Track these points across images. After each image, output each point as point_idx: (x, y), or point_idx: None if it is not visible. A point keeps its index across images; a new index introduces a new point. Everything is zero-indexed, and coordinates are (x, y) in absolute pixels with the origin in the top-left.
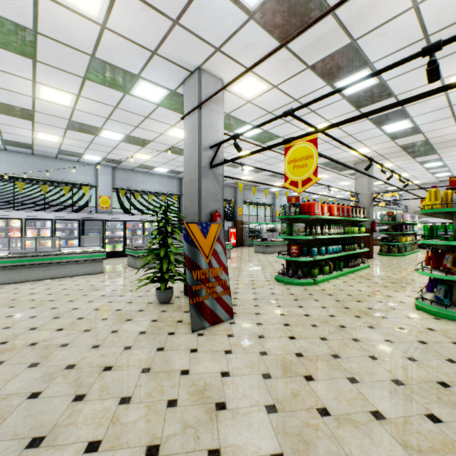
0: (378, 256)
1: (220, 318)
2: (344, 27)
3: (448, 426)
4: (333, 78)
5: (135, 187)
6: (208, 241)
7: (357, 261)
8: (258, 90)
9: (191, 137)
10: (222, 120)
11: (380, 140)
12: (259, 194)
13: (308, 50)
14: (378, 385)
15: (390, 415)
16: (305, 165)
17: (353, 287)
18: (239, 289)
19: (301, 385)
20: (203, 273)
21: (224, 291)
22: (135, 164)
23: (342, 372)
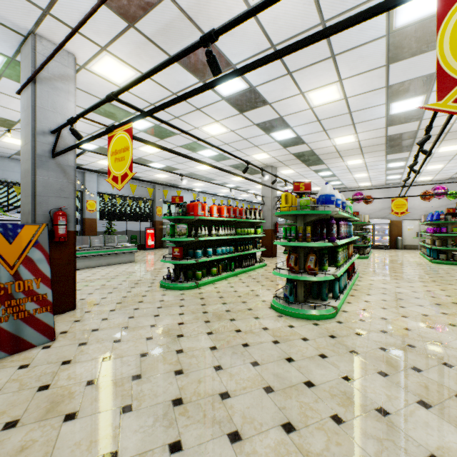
0: (282, 255)
1: (29, 343)
2: (189, 17)
3: (183, 455)
4: (203, 75)
5: (16, 179)
6: (16, 246)
7: (252, 261)
8: (126, 75)
9: (26, 118)
10: (74, 102)
11: (274, 147)
12: (182, 194)
13: (162, 37)
14: (152, 410)
15: (127, 455)
16: (123, 158)
17: (233, 288)
18: (104, 299)
19: (48, 430)
20: (1, 288)
21: (42, 308)
22: (10, 151)
23: (124, 399)
